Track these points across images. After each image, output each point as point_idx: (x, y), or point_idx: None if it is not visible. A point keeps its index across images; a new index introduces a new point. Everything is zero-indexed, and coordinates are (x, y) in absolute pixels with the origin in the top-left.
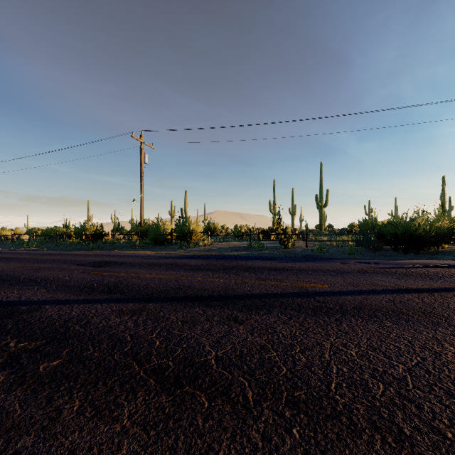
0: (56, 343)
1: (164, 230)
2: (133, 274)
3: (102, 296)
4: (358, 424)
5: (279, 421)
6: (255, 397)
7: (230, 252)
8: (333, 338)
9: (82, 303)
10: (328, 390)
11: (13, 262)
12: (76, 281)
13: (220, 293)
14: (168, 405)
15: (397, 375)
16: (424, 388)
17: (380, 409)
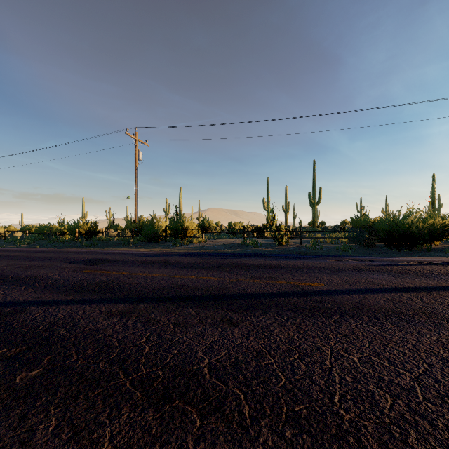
0: (38, 349)
1: (158, 227)
2: (125, 273)
3: (91, 296)
4: (368, 446)
5: (279, 444)
6: (252, 412)
7: (224, 249)
8: (333, 342)
9: (69, 304)
10: (331, 404)
11: (3, 260)
12: (66, 280)
13: (213, 293)
14: (155, 424)
15: (404, 384)
16: (436, 400)
17: (390, 427)
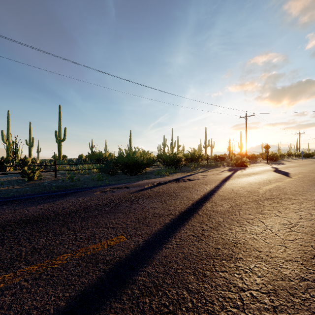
0: None
1: None
2: None
3: None
4: None
5: None
6: None
7: None
8: None
9: None
10: None
11: None
12: None
13: None
14: None
15: None
16: None
17: None
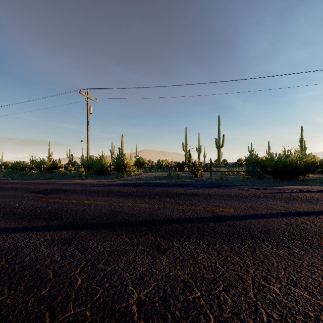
0: None
1: (104, 164)
2: (74, 201)
3: (40, 223)
4: None
5: None
6: None
7: (154, 180)
8: (252, 270)
9: (18, 232)
10: None
11: None
12: (23, 207)
13: (145, 219)
14: None
15: None
16: None
17: None
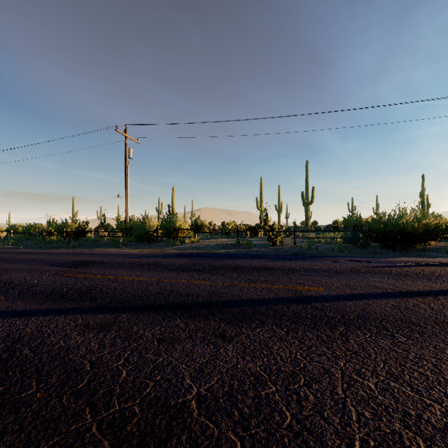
0: None
1: (149, 227)
2: (110, 276)
3: (68, 304)
4: None
5: None
6: None
7: (217, 249)
8: (343, 362)
9: (41, 315)
10: None
11: None
12: (44, 285)
13: (205, 300)
14: None
15: (436, 422)
16: None
17: None
